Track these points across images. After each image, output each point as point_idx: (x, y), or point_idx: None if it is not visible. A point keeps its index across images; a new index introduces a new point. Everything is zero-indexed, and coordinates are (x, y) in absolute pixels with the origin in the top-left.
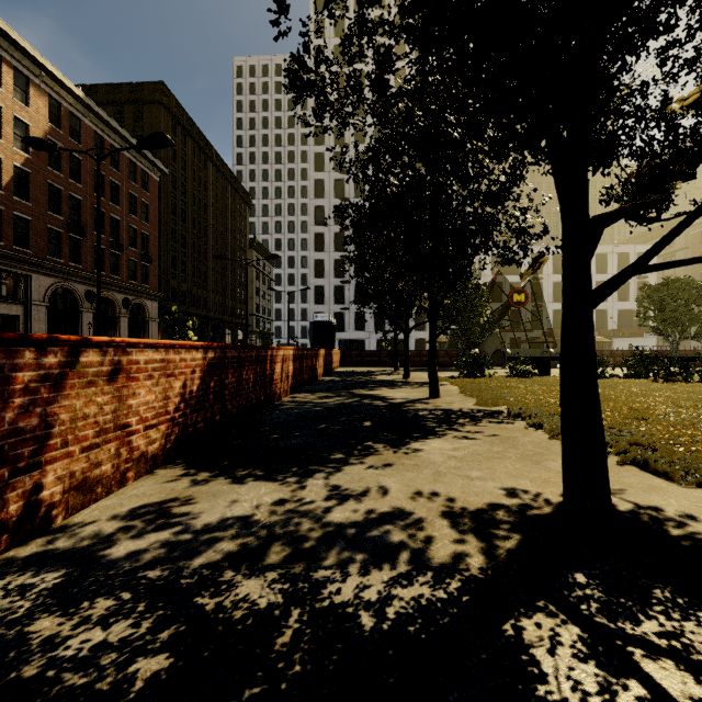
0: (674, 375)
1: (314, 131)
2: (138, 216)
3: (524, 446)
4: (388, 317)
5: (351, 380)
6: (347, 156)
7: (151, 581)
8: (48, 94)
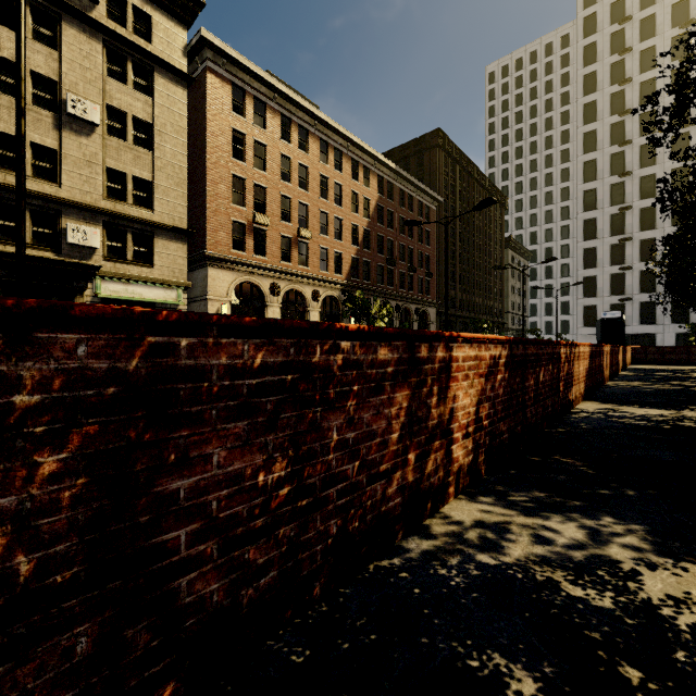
0: None
1: (582, 110)
2: (423, 242)
3: None
4: None
5: (659, 375)
6: (627, 123)
7: (640, 419)
8: (377, 175)
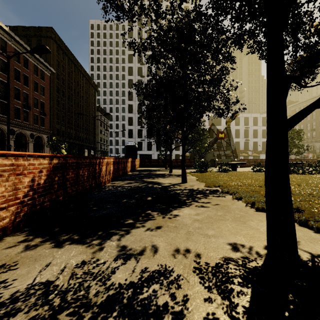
0: (291, 170)
1: (128, 56)
2: (39, 93)
3: (234, 211)
4: (162, 143)
5: (144, 173)
6: (143, 69)
7: None
8: None
